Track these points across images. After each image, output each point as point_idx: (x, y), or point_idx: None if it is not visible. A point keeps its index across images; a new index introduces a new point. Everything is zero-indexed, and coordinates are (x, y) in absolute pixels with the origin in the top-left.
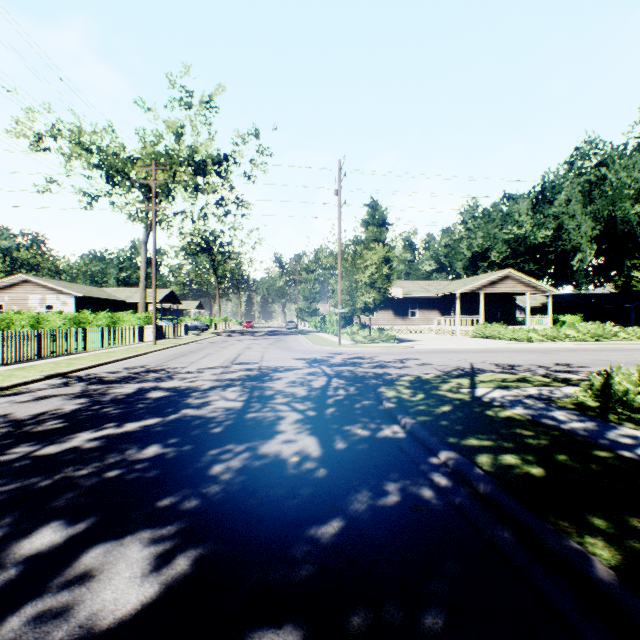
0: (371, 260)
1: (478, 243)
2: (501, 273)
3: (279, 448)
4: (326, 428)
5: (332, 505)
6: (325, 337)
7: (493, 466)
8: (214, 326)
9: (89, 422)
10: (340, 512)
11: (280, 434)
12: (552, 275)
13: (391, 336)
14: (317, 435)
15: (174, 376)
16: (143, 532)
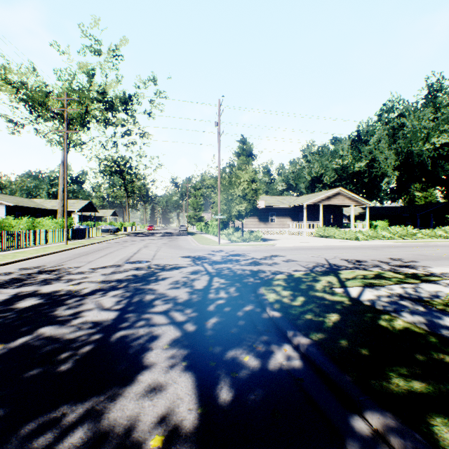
0: (243, 178)
1: (315, 170)
2: (334, 191)
3: (137, 408)
4: (206, 355)
5: None
6: (208, 237)
7: None
8: (123, 229)
9: None
10: None
11: (146, 372)
12: (364, 193)
13: (258, 236)
14: (194, 371)
15: (62, 277)
16: None
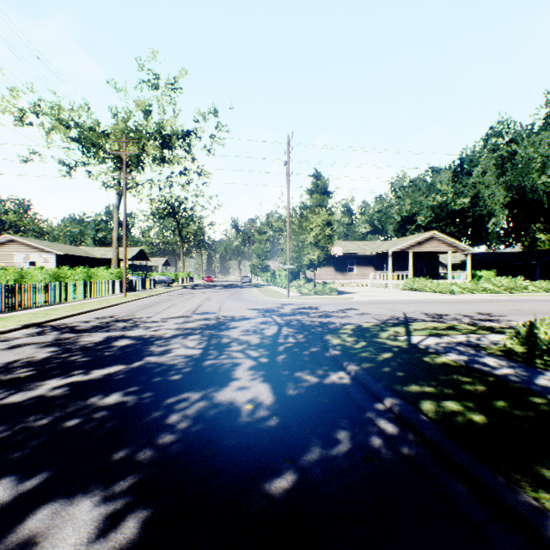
0: (315, 223)
1: (406, 209)
2: (427, 234)
3: (234, 395)
4: (278, 375)
5: (285, 456)
6: (275, 290)
7: (437, 413)
8: (179, 280)
9: (56, 370)
10: (293, 463)
11: (235, 381)
12: (469, 236)
13: (333, 289)
14: (269, 382)
15: (140, 325)
16: (95, 489)
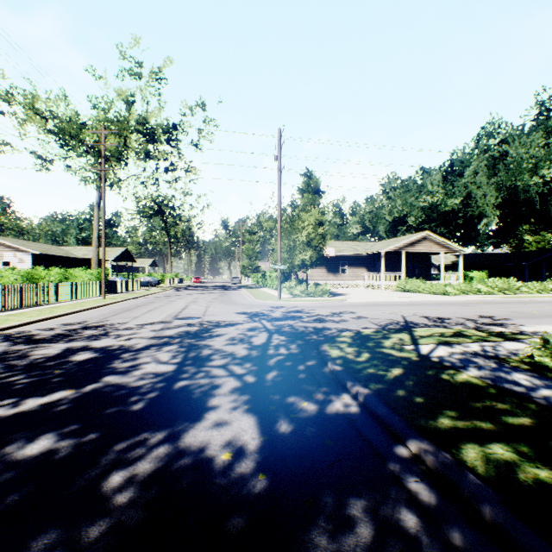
0: (308, 221)
1: (398, 210)
2: (420, 235)
3: (207, 436)
4: (267, 401)
5: None
6: (266, 291)
7: (487, 467)
8: (165, 281)
9: None
10: None
11: (211, 412)
12: (459, 238)
13: (326, 290)
14: (256, 412)
15: (110, 333)
16: None
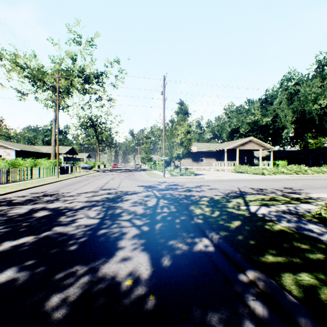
0: (181, 130)
1: (234, 124)
2: (247, 139)
3: (117, 268)
4: (155, 243)
5: None
6: (156, 172)
7: (299, 290)
8: (96, 167)
9: None
10: None
11: (120, 251)
12: (270, 141)
13: (191, 172)
14: (149, 251)
15: (60, 199)
16: None
